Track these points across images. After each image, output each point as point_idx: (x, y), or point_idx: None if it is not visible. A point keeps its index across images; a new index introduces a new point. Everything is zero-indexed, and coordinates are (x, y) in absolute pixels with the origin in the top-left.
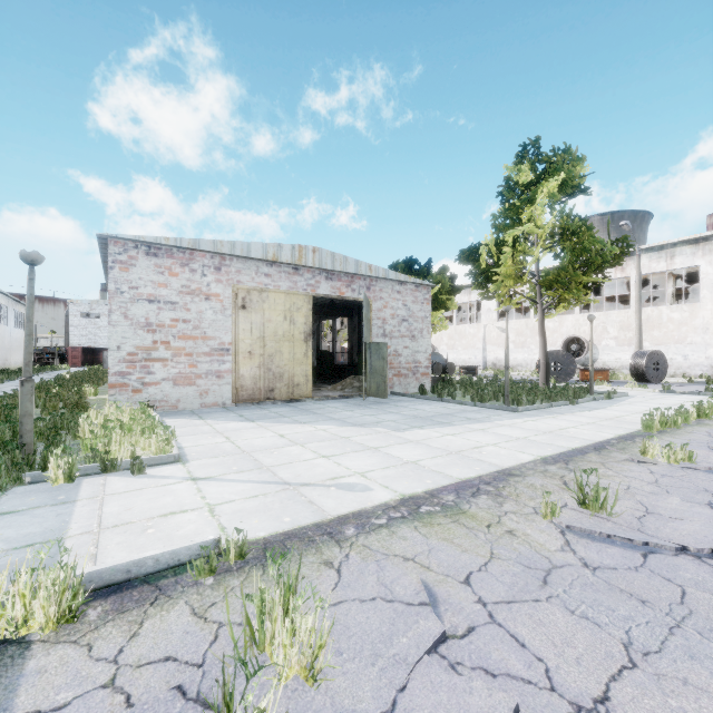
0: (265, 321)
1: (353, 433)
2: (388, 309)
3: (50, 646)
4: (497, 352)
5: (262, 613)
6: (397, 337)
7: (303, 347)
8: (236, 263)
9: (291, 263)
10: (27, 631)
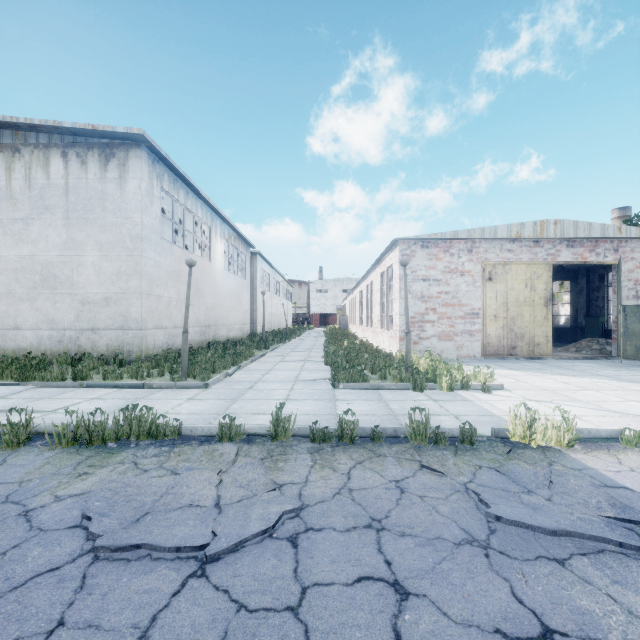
0: (508, 289)
1: None
2: None
3: (572, 452)
4: None
5: None
6: None
7: (543, 310)
8: (484, 244)
9: (532, 237)
10: (551, 444)
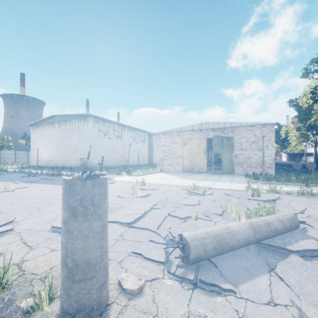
0: (191, 148)
1: (172, 178)
2: (243, 138)
3: None
4: None
5: None
6: (249, 150)
7: (203, 155)
8: (183, 132)
9: (198, 129)
10: None
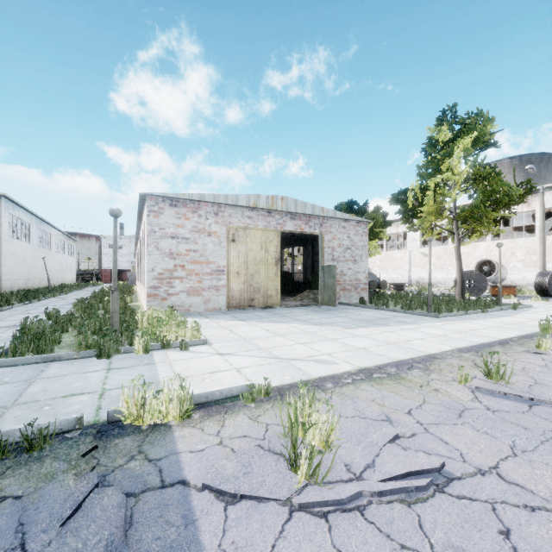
0: (248, 250)
1: (316, 330)
2: (336, 240)
3: (181, 428)
4: (420, 272)
5: (296, 414)
6: (342, 261)
7: (274, 268)
8: (228, 209)
9: (266, 208)
10: (167, 420)
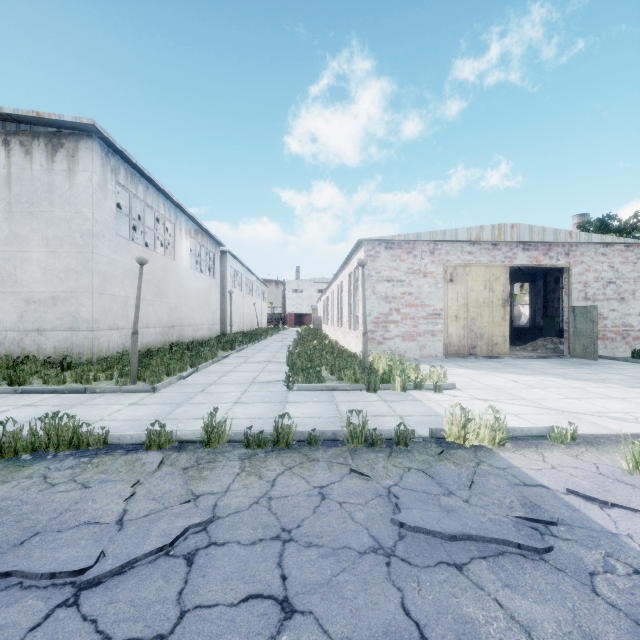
0: (468, 291)
1: (584, 386)
2: (590, 272)
3: (502, 451)
4: None
5: (639, 454)
6: (601, 299)
7: (501, 311)
8: (445, 246)
9: (491, 240)
10: (484, 444)
